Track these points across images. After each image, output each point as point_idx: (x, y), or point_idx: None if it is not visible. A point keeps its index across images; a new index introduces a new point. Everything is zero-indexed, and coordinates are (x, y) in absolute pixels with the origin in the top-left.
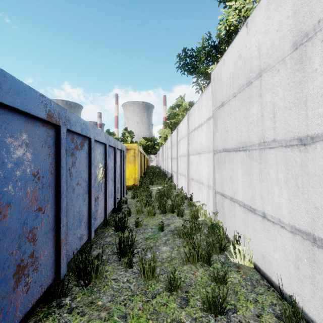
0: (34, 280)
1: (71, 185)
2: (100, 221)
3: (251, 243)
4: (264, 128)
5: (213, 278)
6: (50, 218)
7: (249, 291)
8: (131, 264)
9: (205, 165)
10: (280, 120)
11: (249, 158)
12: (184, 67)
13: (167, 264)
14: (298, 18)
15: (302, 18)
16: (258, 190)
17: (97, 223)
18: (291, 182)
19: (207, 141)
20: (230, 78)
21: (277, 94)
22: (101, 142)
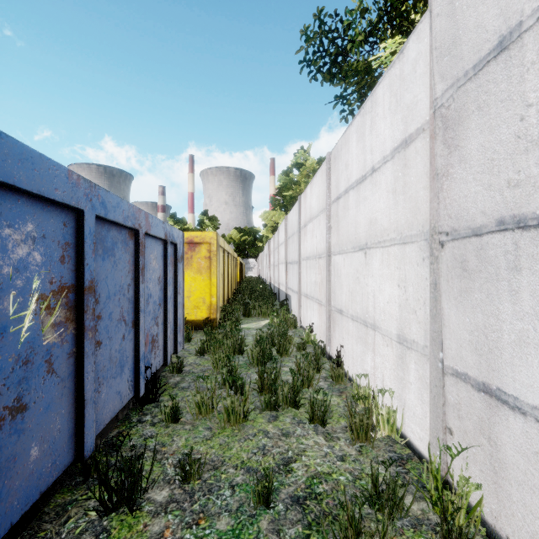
0: None
1: None
2: (43, 485)
3: None
4: None
5: None
6: None
7: None
8: None
9: (386, 280)
10: None
11: None
12: (317, 63)
13: None
14: None
15: None
16: None
17: (15, 507)
18: None
19: (395, 211)
20: None
21: None
22: (41, 195)
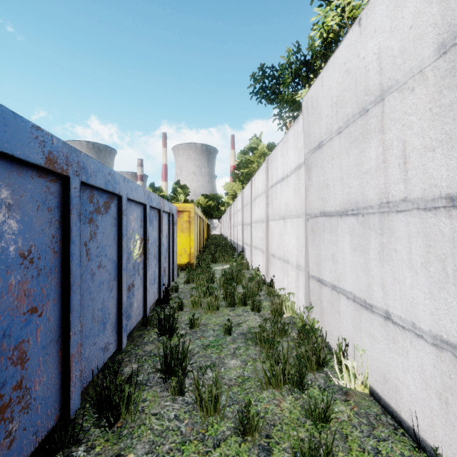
0: (23, 425)
1: (89, 268)
2: (137, 320)
3: (366, 357)
4: (387, 181)
5: (309, 413)
6: (52, 322)
7: (365, 435)
8: (182, 390)
9: (292, 236)
10: (416, 167)
11: (362, 227)
12: (262, 93)
13: (238, 388)
14: (448, 4)
15: (455, 3)
16: (378, 276)
17: (132, 323)
18: (435, 267)
19: (295, 200)
20: (333, 106)
21: (410, 127)
22: (138, 201)
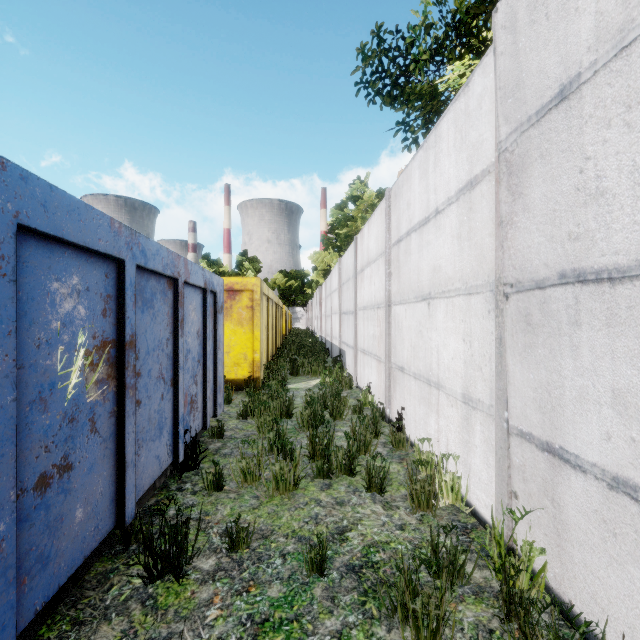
0: None
1: None
2: (87, 550)
3: None
4: None
5: None
6: None
7: None
8: None
9: (451, 334)
10: None
11: None
12: (376, 85)
13: None
14: None
15: None
16: None
17: (62, 569)
18: None
19: (460, 258)
20: None
21: None
22: (86, 246)
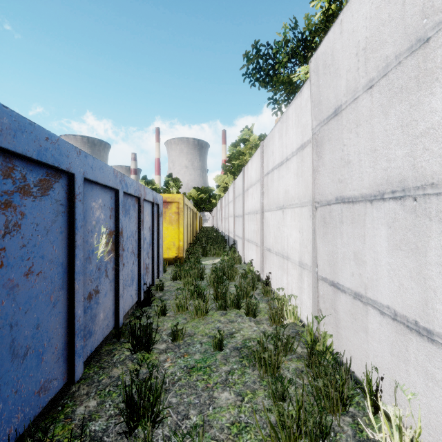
0: None
1: (4, 279)
2: (104, 334)
3: (417, 403)
4: None
5: None
6: None
7: None
8: None
9: (293, 228)
10: None
11: (413, 215)
12: (255, 75)
13: None
14: None
15: None
16: None
17: (95, 340)
18: None
19: (298, 186)
20: (359, 54)
21: None
22: (105, 184)
